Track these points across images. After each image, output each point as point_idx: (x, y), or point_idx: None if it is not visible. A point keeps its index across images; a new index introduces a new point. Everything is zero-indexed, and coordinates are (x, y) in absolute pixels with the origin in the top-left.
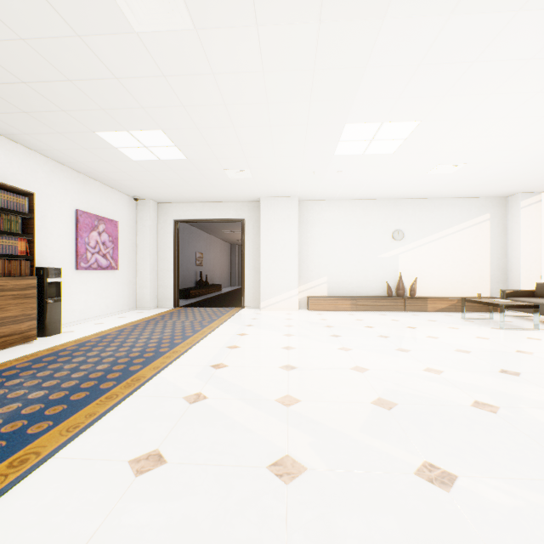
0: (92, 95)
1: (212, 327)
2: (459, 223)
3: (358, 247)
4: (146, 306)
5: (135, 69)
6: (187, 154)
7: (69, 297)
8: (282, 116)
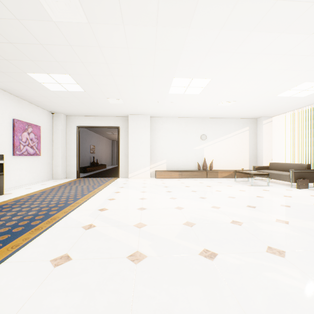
0: (25, 52)
1: (100, 189)
2: (234, 132)
3: (183, 143)
4: (59, 177)
5: (53, 40)
6: (84, 88)
7: (8, 173)
8: (139, 72)
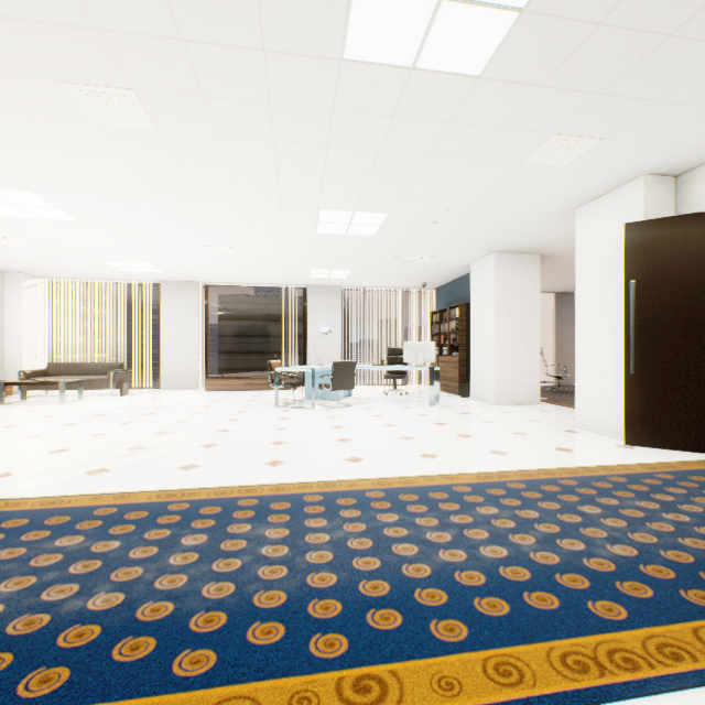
0: None
1: None
2: None
3: None
4: None
5: None
6: None
7: None
8: None
